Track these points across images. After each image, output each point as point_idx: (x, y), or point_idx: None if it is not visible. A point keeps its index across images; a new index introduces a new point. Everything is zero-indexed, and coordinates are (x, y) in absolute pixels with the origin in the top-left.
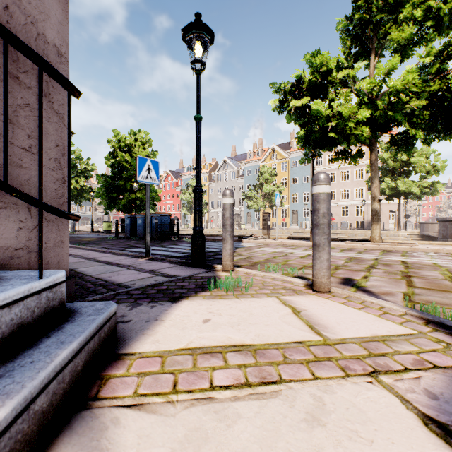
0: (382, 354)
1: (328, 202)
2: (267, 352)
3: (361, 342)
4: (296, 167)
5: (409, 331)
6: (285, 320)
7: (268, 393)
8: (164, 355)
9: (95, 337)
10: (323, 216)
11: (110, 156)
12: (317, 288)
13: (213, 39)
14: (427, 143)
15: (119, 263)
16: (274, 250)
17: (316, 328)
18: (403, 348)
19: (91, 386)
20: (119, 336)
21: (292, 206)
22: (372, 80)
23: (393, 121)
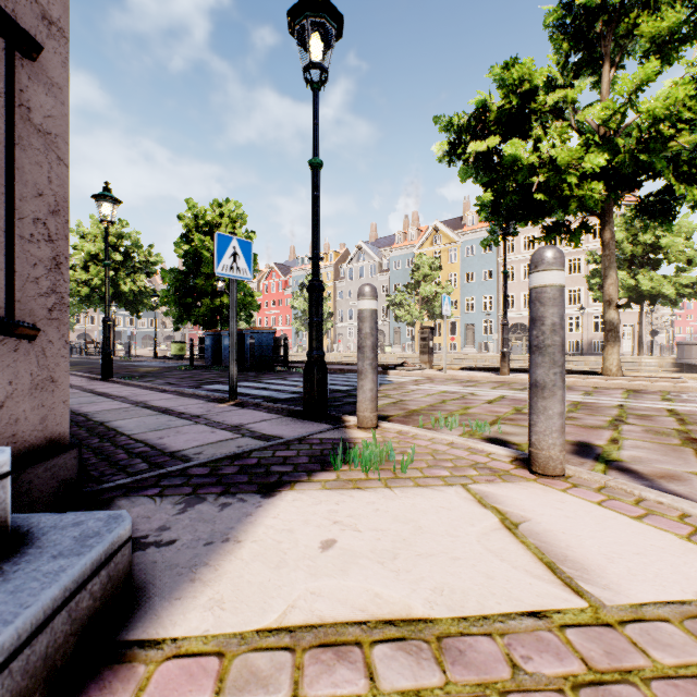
0: None
1: (561, 303)
2: (468, 648)
3: (682, 620)
4: (473, 255)
5: None
6: (492, 546)
7: None
8: (227, 650)
9: (56, 621)
10: (553, 330)
11: (182, 240)
12: (540, 468)
13: (342, 28)
14: None
15: (182, 412)
16: (442, 388)
17: (565, 572)
18: None
19: None
20: (140, 585)
21: (465, 317)
22: (609, 104)
23: (646, 171)
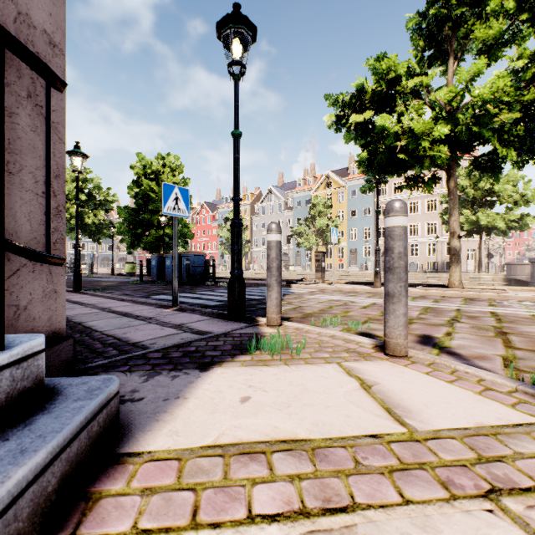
0: (498, 459)
1: (405, 238)
2: (330, 453)
3: (463, 437)
4: (356, 197)
5: (528, 419)
6: (352, 399)
7: (336, 530)
8: (183, 457)
9: (82, 435)
10: (399, 257)
11: (134, 185)
12: (391, 351)
13: (255, 35)
14: (519, 166)
15: (138, 315)
16: (330, 297)
17: (396, 413)
18: (526, 448)
19: (70, 513)
20: (123, 423)
21: (350, 244)
22: (452, 89)
23: (478, 138)
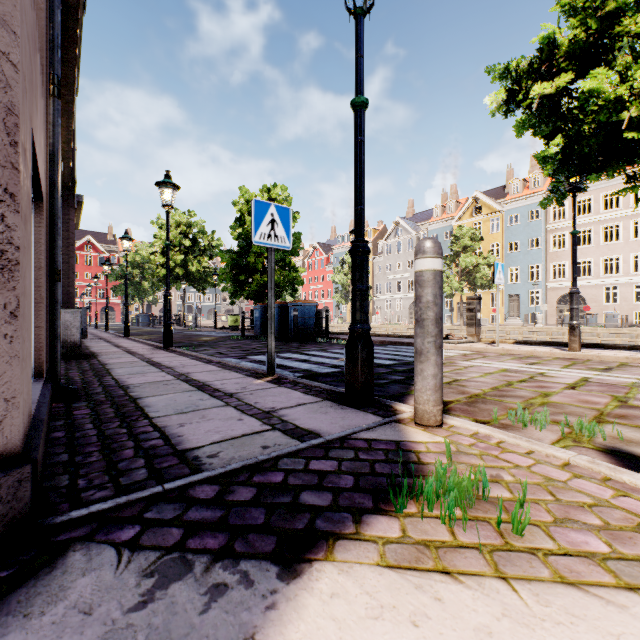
0: None
1: None
2: None
3: None
4: (517, 224)
5: None
6: None
7: None
8: None
9: None
10: None
11: (237, 224)
12: None
13: None
14: None
15: (217, 388)
16: (499, 366)
17: None
18: None
19: None
20: None
21: (508, 288)
22: None
23: None
